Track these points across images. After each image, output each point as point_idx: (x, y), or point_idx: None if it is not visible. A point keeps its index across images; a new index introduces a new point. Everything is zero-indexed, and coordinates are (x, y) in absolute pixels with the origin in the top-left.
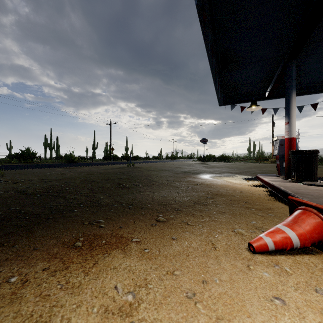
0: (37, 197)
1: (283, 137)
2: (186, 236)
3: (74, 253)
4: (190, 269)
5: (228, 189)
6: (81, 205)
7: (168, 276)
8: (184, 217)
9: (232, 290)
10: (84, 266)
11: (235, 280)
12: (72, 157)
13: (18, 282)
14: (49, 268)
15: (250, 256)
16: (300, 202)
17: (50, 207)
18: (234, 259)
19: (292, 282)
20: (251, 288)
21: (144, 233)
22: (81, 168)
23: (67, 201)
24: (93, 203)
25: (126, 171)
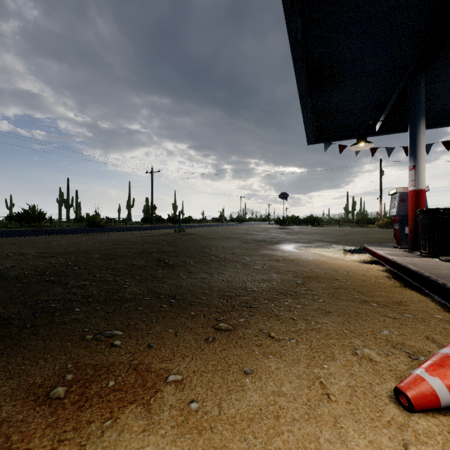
0: (21, 283)
1: (405, 189)
2: (270, 367)
3: (42, 418)
4: None
5: (326, 268)
6: (89, 299)
7: None
8: (263, 321)
9: None
10: None
11: None
12: (97, 218)
13: None
14: None
15: (401, 418)
16: None
17: (35, 304)
18: (372, 424)
19: None
20: None
21: (192, 359)
22: (106, 235)
23: (68, 291)
24: (111, 295)
25: (173, 239)
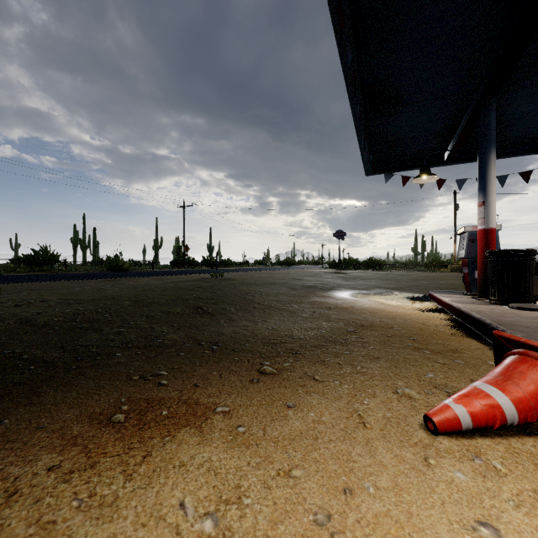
0: (53, 330)
1: (475, 228)
2: (312, 402)
3: (109, 434)
4: (320, 465)
5: (382, 316)
6: (129, 345)
7: (281, 481)
8: (308, 366)
9: (400, 508)
10: (125, 461)
11: (404, 488)
12: (120, 261)
13: (0, 494)
14: (60, 466)
15: (427, 440)
16: (515, 341)
17: (75, 349)
18: (400, 445)
19: (509, 491)
20: (434, 504)
21: (238, 396)
22: (132, 280)
23: (105, 337)
24: (150, 341)
25: (210, 285)
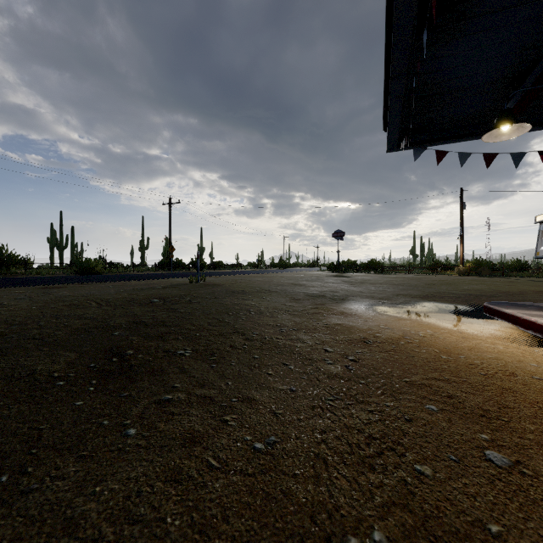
0: None
1: None
2: None
3: None
4: None
5: (482, 367)
6: None
7: None
8: None
9: None
10: None
11: None
12: (91, 263)
13: None
14: None
15: None
16: None
17: None
18: None
19: None
20: None
21: None
22: (80, 287)
23: None
24: None
25: (179, 295)
